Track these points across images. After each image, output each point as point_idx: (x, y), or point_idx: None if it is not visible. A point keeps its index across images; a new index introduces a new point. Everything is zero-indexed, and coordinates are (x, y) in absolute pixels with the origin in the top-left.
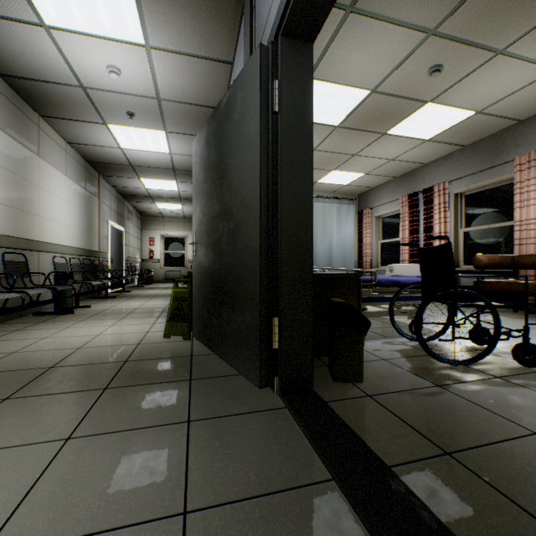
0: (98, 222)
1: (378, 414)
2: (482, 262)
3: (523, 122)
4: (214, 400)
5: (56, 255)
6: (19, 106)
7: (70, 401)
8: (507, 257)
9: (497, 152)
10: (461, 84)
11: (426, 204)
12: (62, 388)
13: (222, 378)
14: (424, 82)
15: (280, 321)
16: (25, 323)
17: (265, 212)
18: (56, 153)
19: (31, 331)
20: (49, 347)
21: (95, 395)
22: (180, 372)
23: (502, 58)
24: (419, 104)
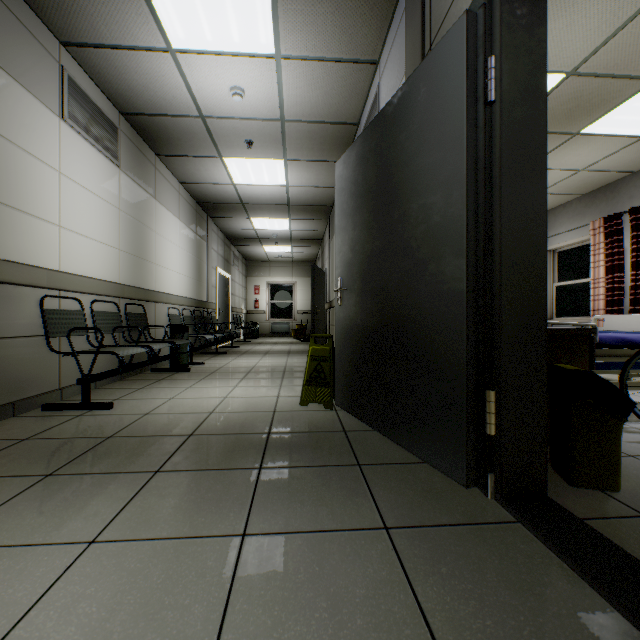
0: (206, 269)
1: None
2: None
3: None
4: (406, 499)
5: (170, 306)
6: (139, 146)
7: (227, 482)
8: None
9: None
10: None
11: (636, 230)
12: (211, 462)
13: (399, 466)
14: None
15: (500, 396)
16: (146, 380)
17: (473, 243)
18: (170, 195)
19: (155, 389)
20: (180, 409)
21: (252, 476)
22: (340, 453)
23: None
24: None
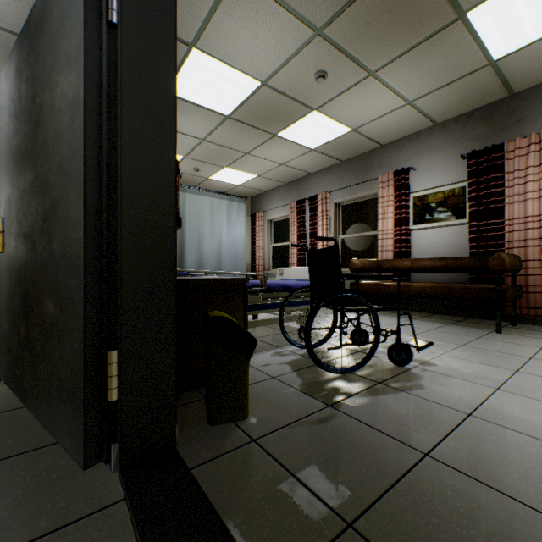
0: None
1: (264, 474)
2: (357, 266)
3: (384, 147)
4: None
5: None
6: None
7: None
8: (374, 262)
9: (366, 170)
10: (341, 97)
11: (312, 211)
12: None
13: (21, 457)
14: (311, 87)
15: (121, 355)
16: None
17: (96, 181)
18: None
19: None
20: None
21: None
22: None
23: (373, 80)
24: (306, 109)
